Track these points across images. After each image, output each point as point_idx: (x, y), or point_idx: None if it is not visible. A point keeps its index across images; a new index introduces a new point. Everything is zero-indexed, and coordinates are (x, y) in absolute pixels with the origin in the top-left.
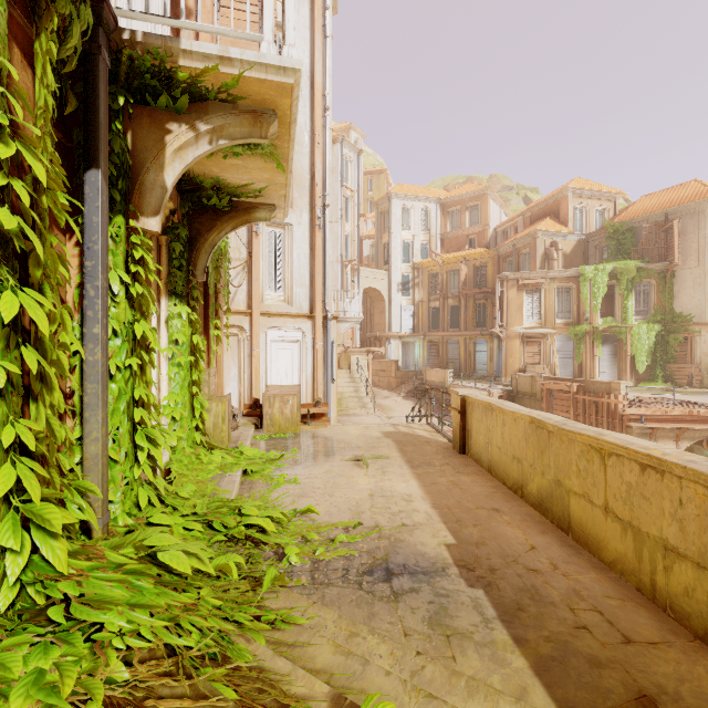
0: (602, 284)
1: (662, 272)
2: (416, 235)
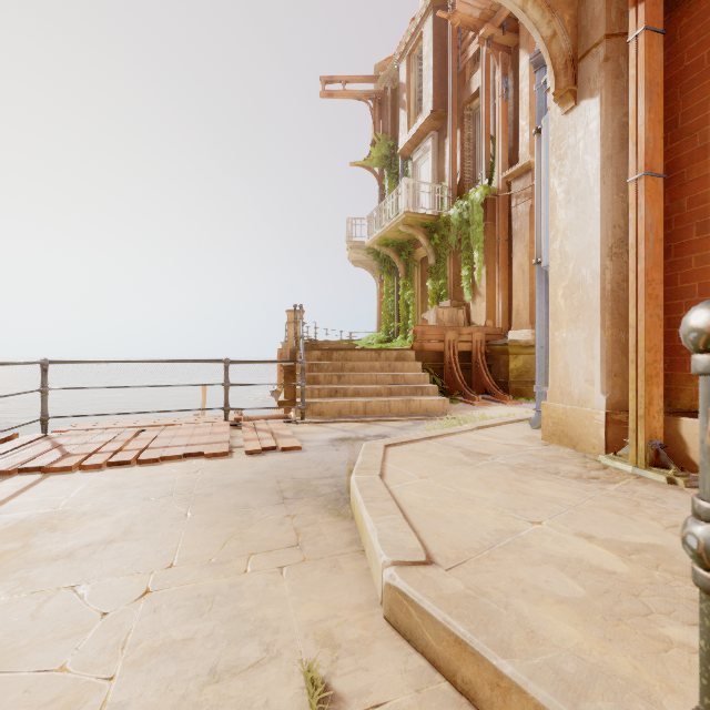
0: None
1: None
2: None
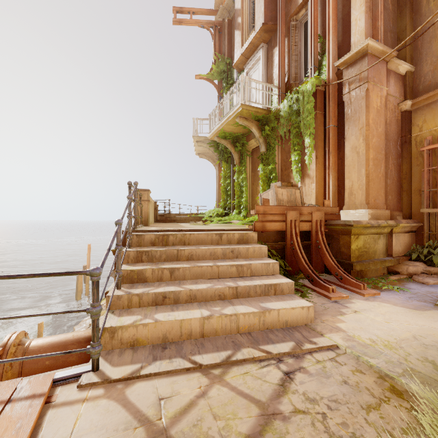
0: None
1: None
2: None
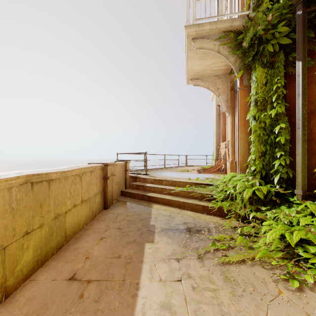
0: None
1: None
2: None
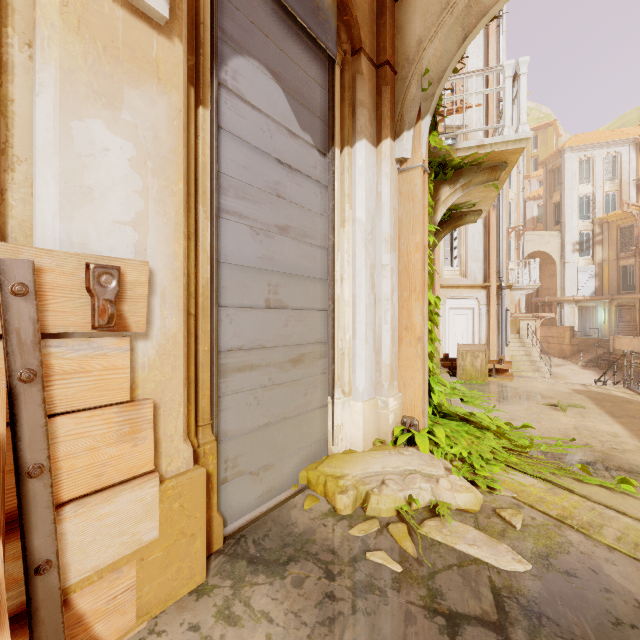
0: None
1: None
2: (598, 186)
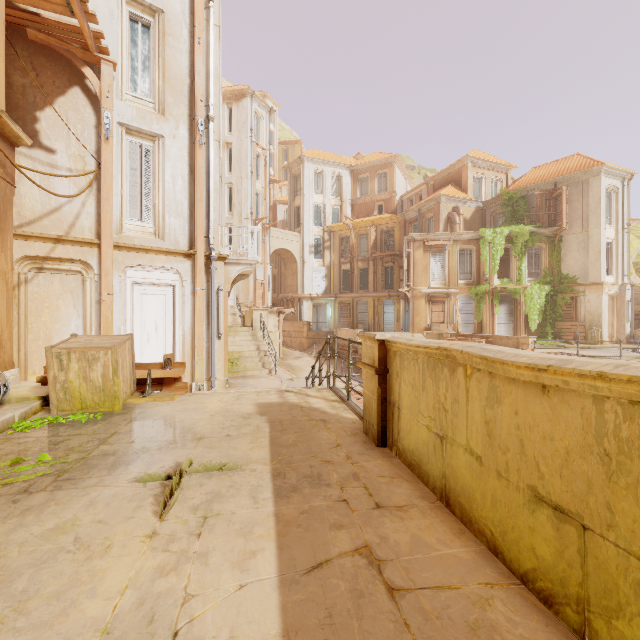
0: (500, 247)
1: (551, 237)
2: (328, 199)
